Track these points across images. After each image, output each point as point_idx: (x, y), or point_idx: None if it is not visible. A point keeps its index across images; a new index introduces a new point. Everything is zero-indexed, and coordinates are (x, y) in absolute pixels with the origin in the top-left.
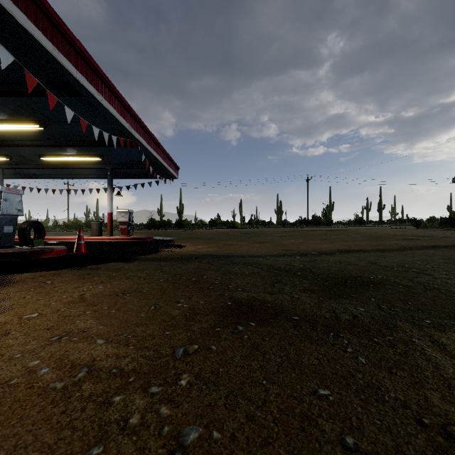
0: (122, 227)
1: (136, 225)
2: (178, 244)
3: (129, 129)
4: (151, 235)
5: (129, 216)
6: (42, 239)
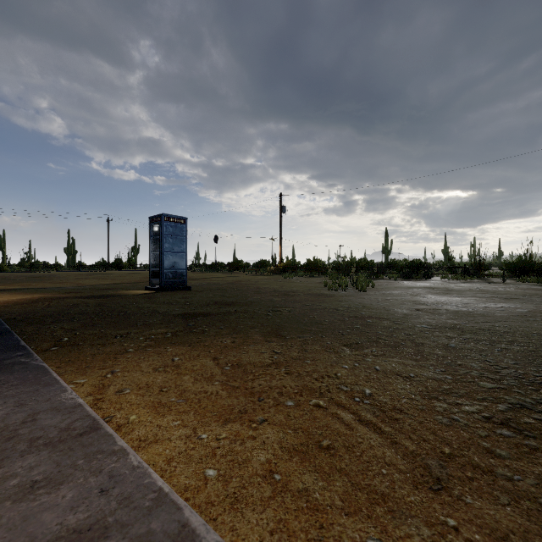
0: None
1: None
2: None
3: None
4: None
5: None
6: None
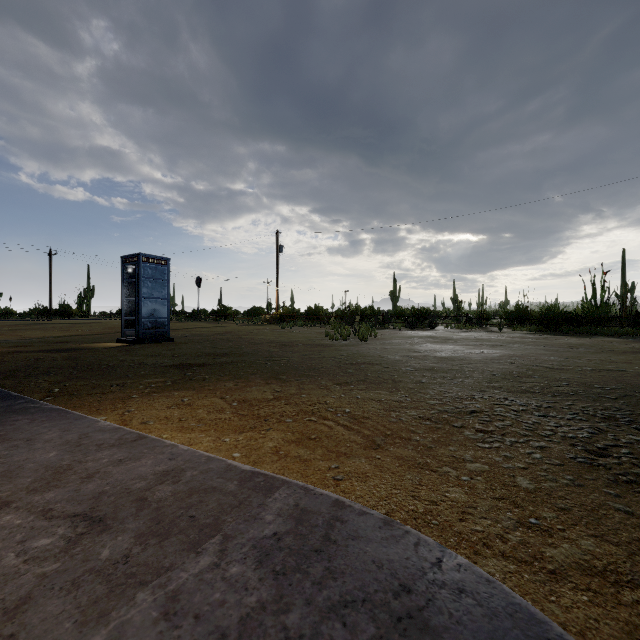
0: None
1: None
2: None
3: None
4: None
5: None
6: None
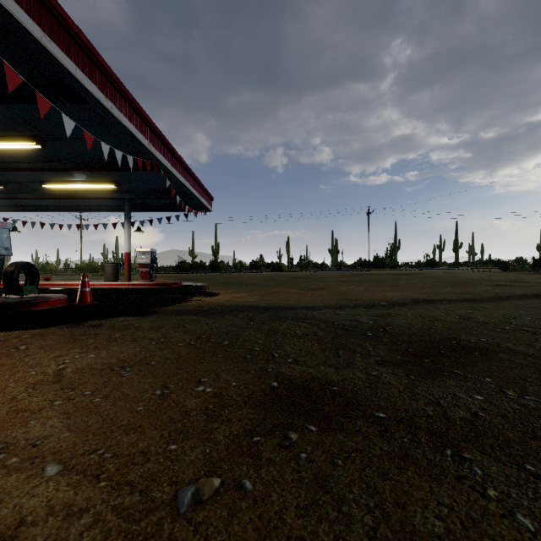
0: (143, 270)
1: (163, 268)
2: (210, 291)
3: (148, 147)
4: (178, 280)
5: (151, 257)
6: (35, 285)
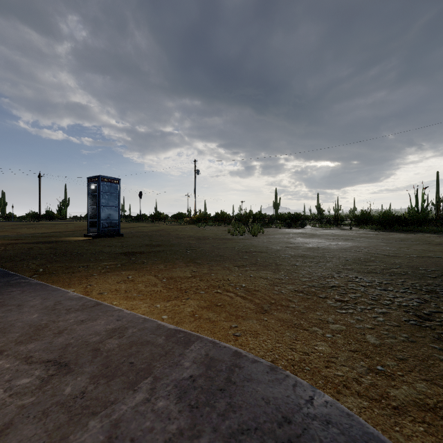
0: None
1: None
2: None
3: None
4: None
5: None
6: None
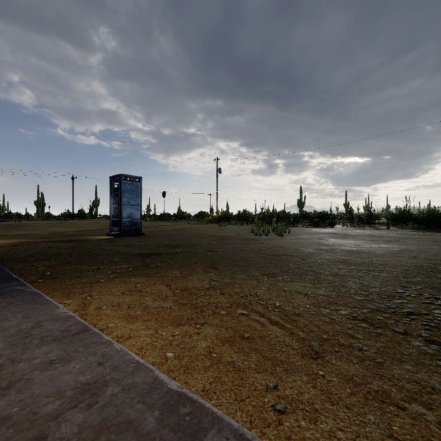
0: None
1: None
2: None
3: None
4: None
5: None
6: None
